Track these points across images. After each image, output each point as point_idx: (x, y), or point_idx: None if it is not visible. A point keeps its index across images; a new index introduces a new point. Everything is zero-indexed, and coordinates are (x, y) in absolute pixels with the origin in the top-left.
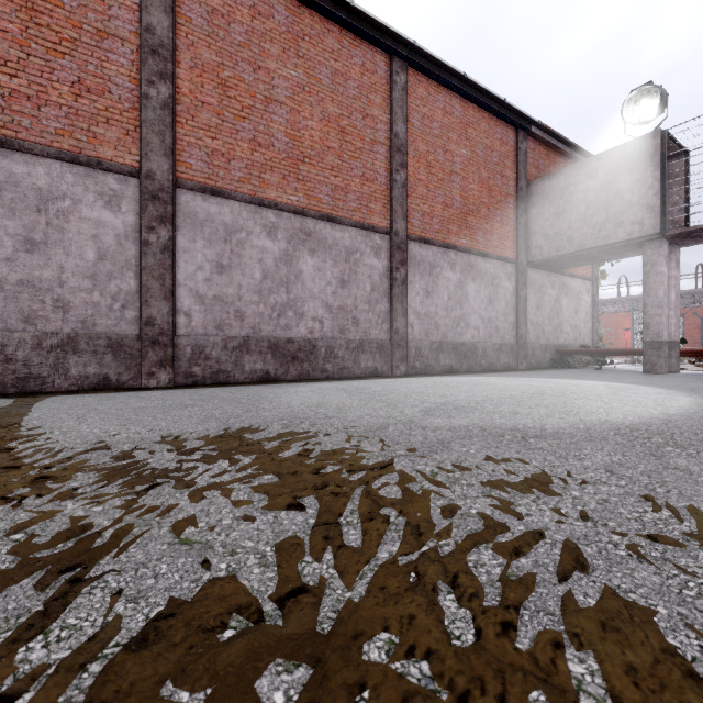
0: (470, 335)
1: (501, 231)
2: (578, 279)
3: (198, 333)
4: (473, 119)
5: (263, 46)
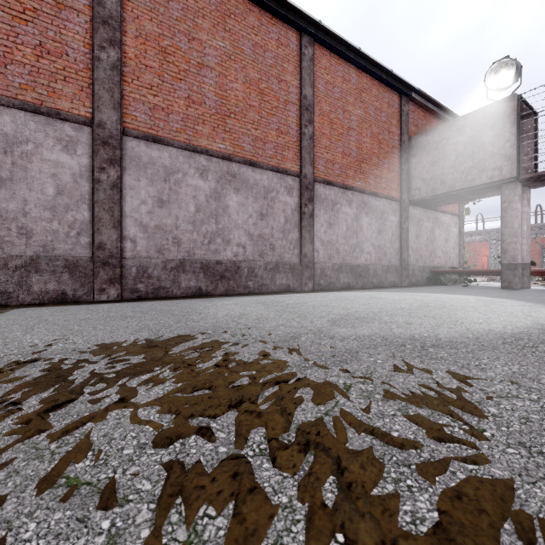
0: (364, 259)
1: (388, 175)
2: (448, 215)
3: (142, 256)
4: (366, 86)
5: (196, 21)
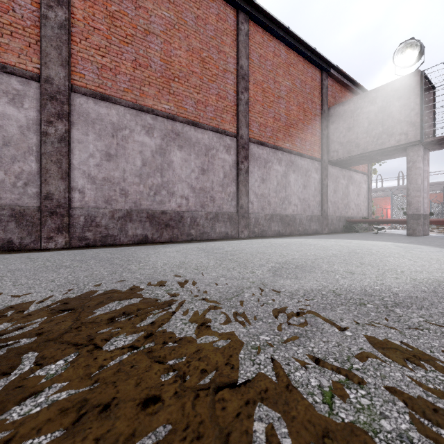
0: (291, 210)
1: (311, 139)
2: (359, 173)
3: (90, 206)
4: (294, 61)
5: None
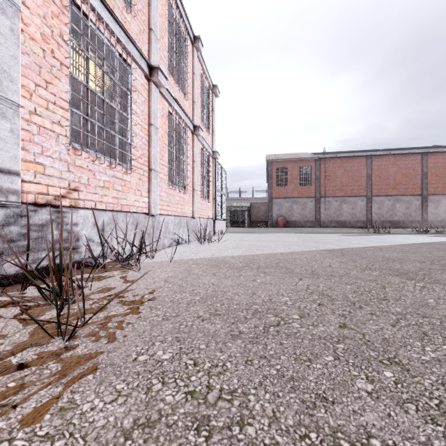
0: None
1: None
2: None
3: (375, 219)
4: None
5: (387, 167)
